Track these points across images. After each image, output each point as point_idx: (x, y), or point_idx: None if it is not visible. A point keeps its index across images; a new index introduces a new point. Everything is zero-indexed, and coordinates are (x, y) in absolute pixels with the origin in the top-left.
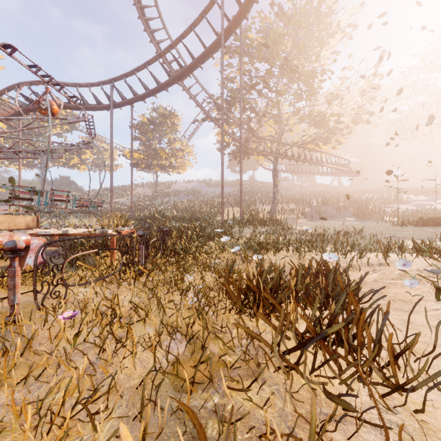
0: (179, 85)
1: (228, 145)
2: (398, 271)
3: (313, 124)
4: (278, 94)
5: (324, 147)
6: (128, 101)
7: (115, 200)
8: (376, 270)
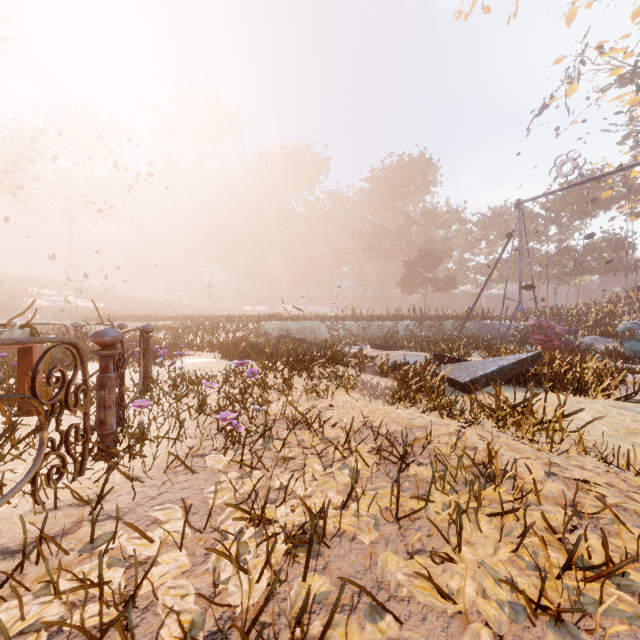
0: None
1: None
2: None
3: None
4: None
5: None
6: None
7: None
8: None
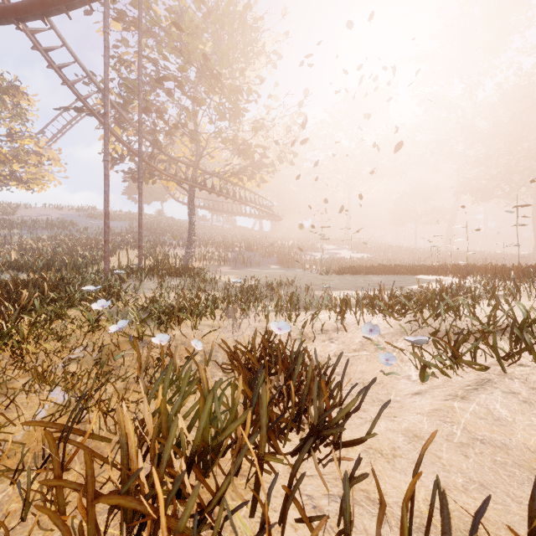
0: (20, 28)
1: (122, 159)
2: (358, 337)
3: (237, 152)
4: (195, 102)
5: (249, 184)
6: None
7: None
8: (333, 338)
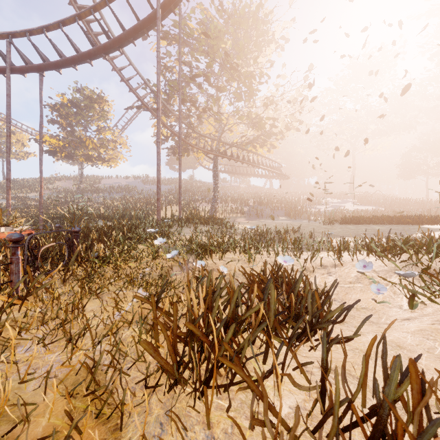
0: (106, 59)
1: (166, 139)
2: (354, 272)
3: (251, 125)
4: (218, 90)
5: (260, 150)
6: (35, 67)
7: (24, 195)
8: (331, 272)
